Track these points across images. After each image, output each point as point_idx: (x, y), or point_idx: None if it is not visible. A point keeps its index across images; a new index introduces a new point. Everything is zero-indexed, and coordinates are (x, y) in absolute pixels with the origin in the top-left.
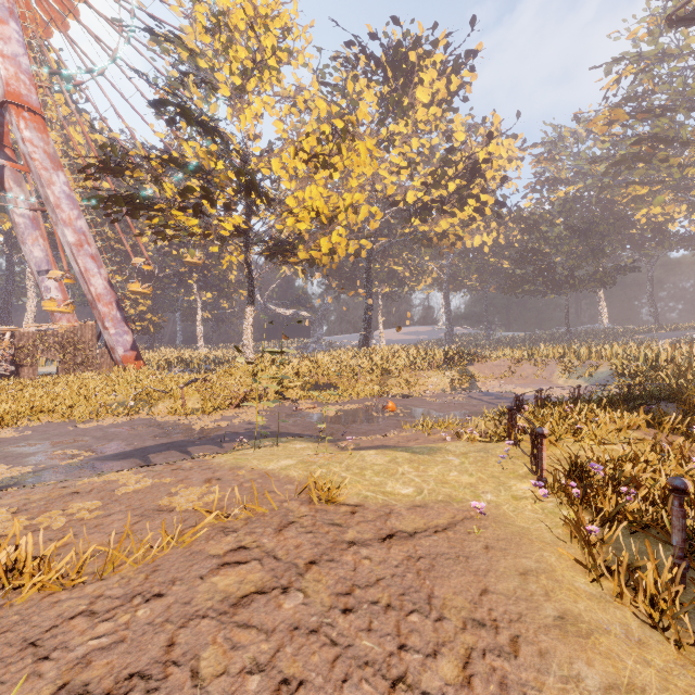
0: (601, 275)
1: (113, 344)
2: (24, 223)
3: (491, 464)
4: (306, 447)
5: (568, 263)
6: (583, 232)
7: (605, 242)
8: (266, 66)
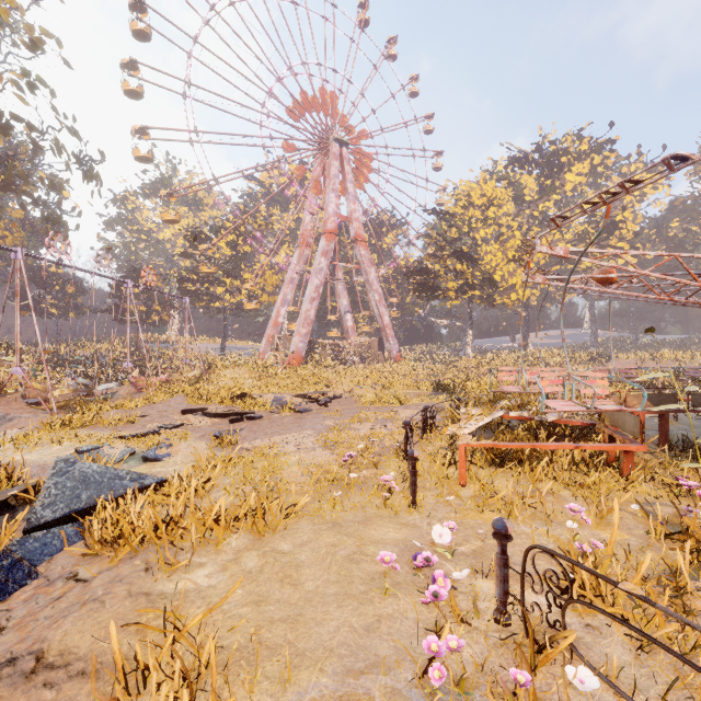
0: None
1: (391, 349)
2: (341, 288)
3: None
4: None
5: None
6: None
7: None
8: (489, 218)
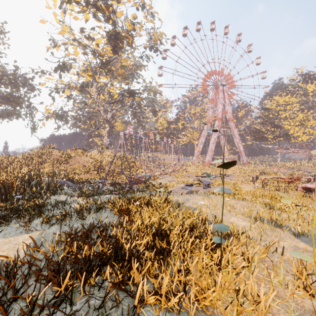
0: None
1: (243, 160)
2: (222, 137)
3: None
4: None
5: None
6: None
7: None
8: (287, 109)
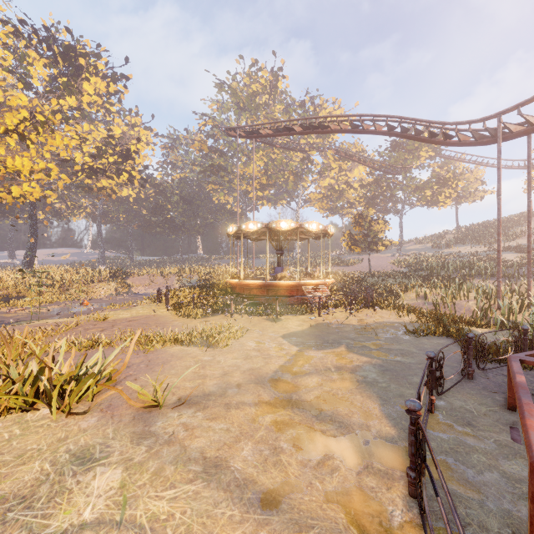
0: (197, 228)
1: None
2: None
3: (153, 308)
4: (58, 320)
5: (182, 219)
6: (189, 203)
7: (200, 210)
8: None
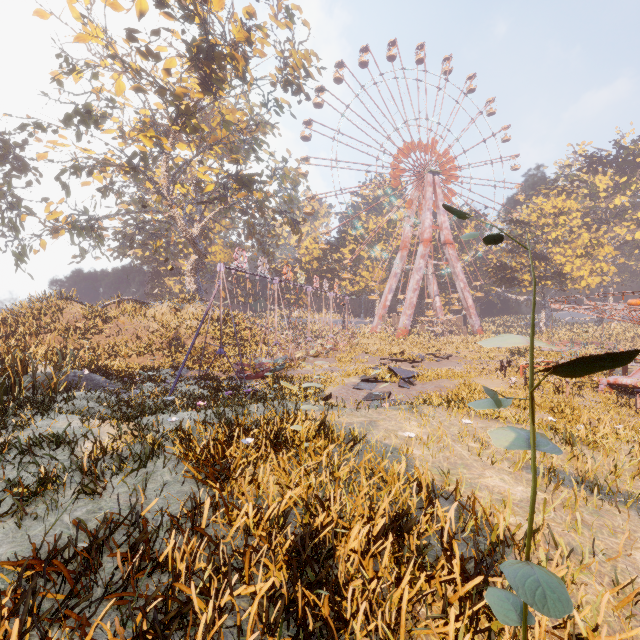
0: None
1: (473, 324)
2: (431, 278)
3: None
4: None
5: None
6: None
7: None
8: (559, 224)
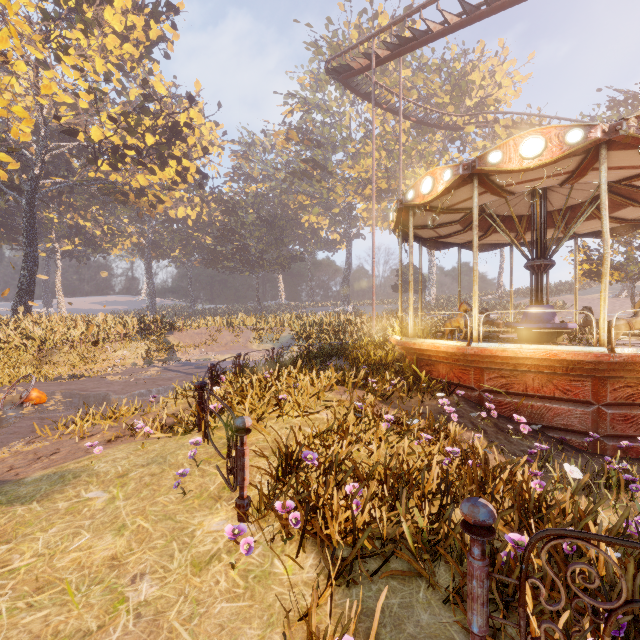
0: (281, 260)
1: None
2: None
3: (166, 486)
4: None
5: (259, 246)
6: (270, 223)
7: (284, 235)
8: None
